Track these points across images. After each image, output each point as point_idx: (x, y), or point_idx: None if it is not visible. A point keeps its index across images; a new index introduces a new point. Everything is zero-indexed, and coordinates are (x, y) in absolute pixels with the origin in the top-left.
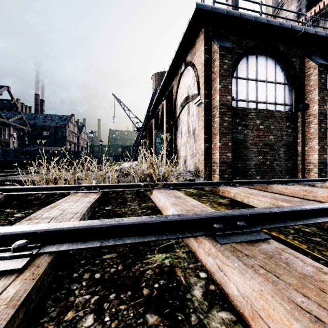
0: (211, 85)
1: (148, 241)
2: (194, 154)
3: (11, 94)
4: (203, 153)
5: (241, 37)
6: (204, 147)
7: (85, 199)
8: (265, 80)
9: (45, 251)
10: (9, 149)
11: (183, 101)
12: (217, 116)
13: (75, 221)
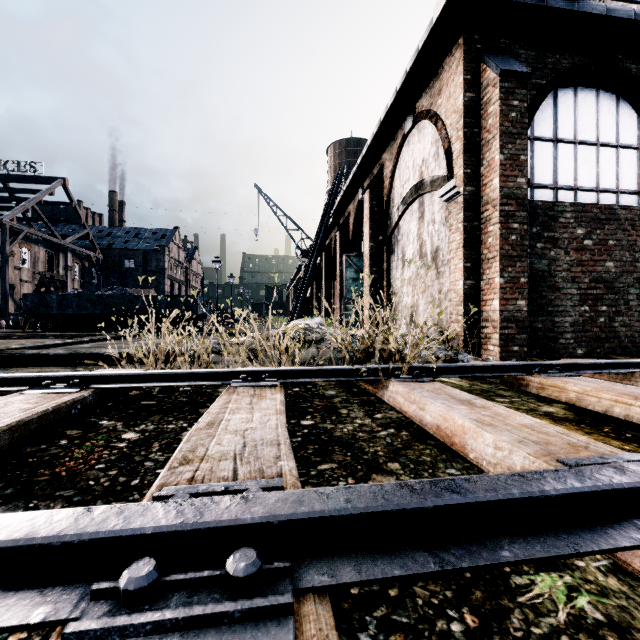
0: (479, 157)
1: (561, 557)
2: (436, 302)
3: (69, 192)
4: (461, 300)
5: (543, 50)
6: (463, 288)
7: (265, 404)
8: (596, 140)
9: (309, 584)
10: (69, 294)
11: (408, 193)
12: (495, 221)
13: (290, 467)
